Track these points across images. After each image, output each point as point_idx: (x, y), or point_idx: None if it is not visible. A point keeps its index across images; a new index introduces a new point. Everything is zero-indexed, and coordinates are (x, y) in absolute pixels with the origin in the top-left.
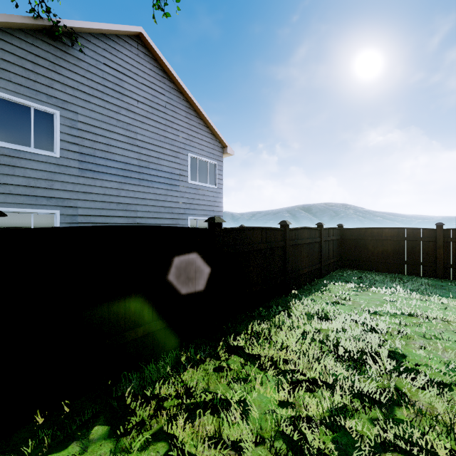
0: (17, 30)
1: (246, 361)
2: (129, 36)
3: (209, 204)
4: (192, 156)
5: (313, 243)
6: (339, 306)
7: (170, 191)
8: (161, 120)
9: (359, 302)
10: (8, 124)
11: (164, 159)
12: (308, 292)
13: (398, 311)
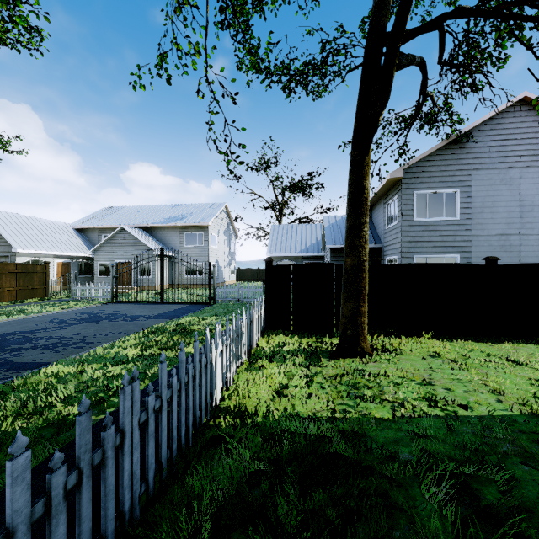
0: (437, 151)
1: None
2: (511, 105)
3: None
4: None
5: None
6: None
7: None
8: None
9: None
10: (432, 207)
11: None
12: None
13: None
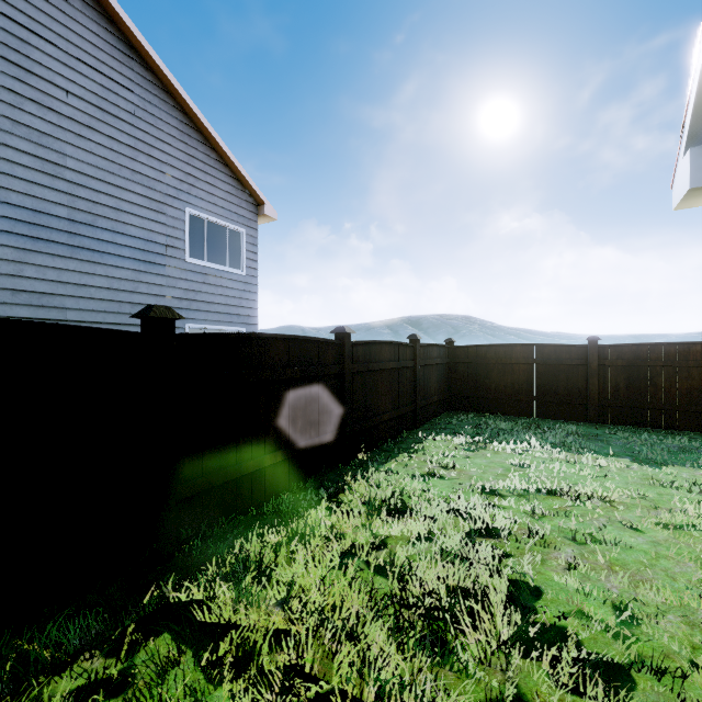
0: None
1: (178, 656)
2: None
3: (230, 302)
4: (194, 213)
5: (402, 369)
6: (434, 482)
7: (145, 274)
8: (124, 137)
9: (469, 471)
10: None
11: (131, 212)
12: (386, 456)
13: (531, 487)
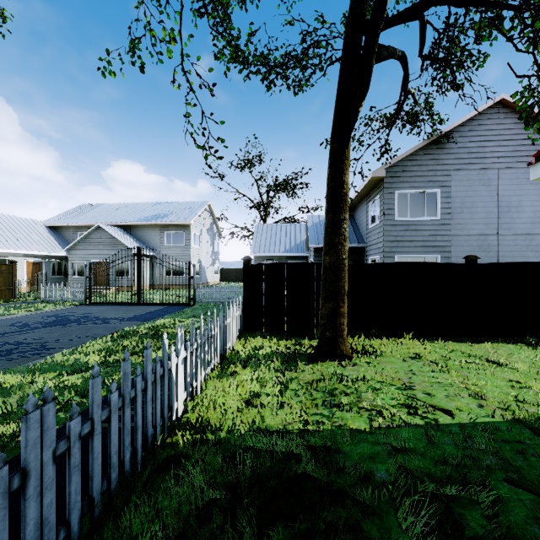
0: (418, 151)
1: None
2: (490, 107)
3: None
4: None
5: None
6: None
7: (534, 229)
8: (523, 164)
9: None
10: (413, 206)
11: (526, 200)
12: None
13: None
